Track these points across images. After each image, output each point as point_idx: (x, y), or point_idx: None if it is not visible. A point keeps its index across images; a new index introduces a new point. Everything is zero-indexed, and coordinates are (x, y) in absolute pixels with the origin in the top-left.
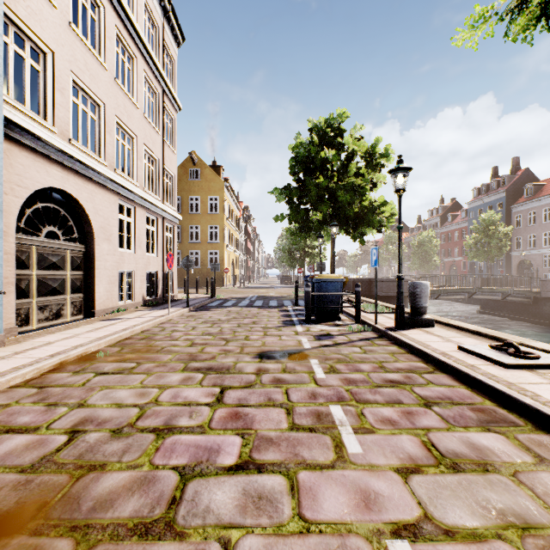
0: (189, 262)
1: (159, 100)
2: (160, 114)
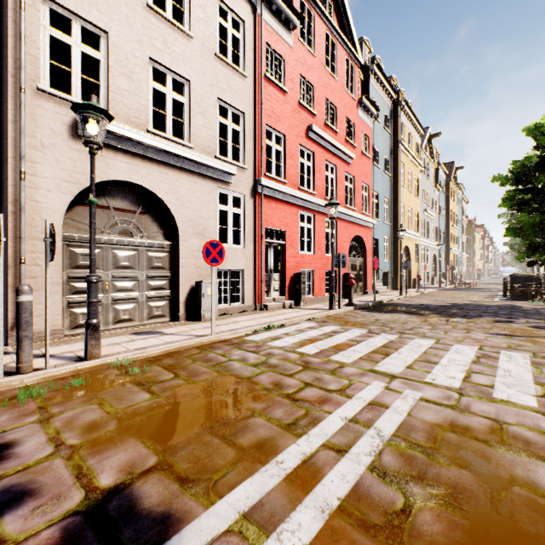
0: (477, 270)
1: (464, 227)
2: (464, 231)
